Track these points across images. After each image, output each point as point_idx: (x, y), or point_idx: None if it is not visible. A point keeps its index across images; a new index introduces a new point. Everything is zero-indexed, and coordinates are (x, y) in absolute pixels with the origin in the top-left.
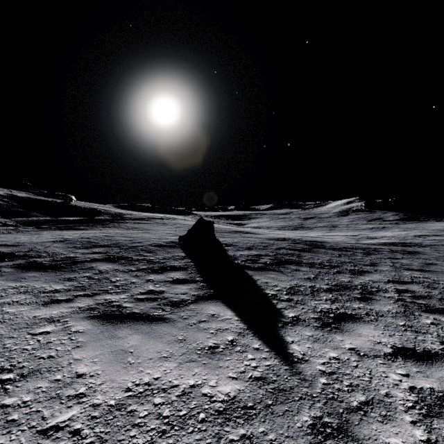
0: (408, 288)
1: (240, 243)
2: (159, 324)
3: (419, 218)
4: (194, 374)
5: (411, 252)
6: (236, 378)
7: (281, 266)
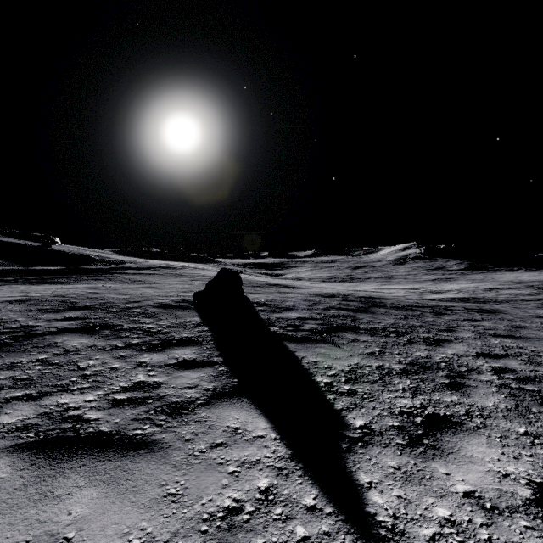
0: (507, 366)
1: (276, 301)
2: (140, 457)
3: (487, 267)
4: None
5: (489, 310)
6: None
7: (333, 335)
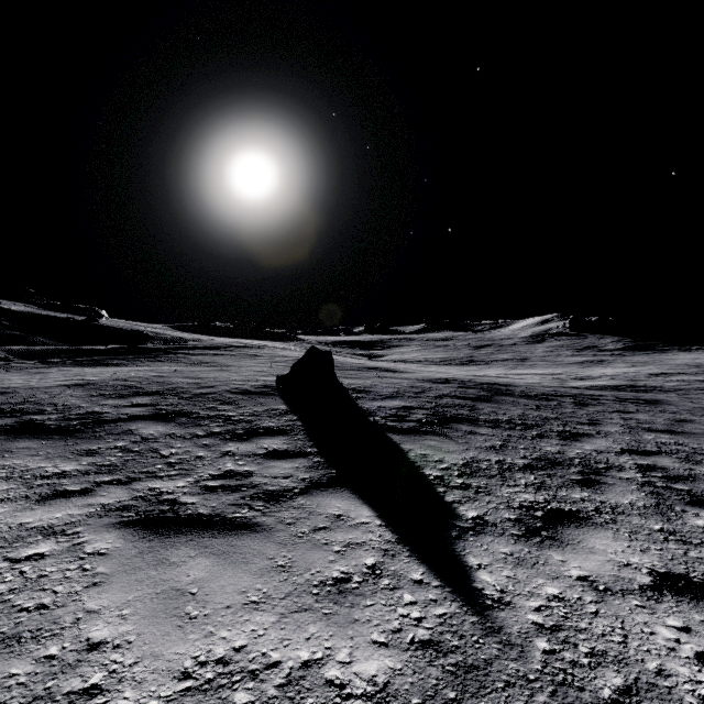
0: (656, 463)
1: (376, 387)
2: (245, 535)
3: (654, 346)
4: (309, 638)
5: (648, 401)
6: (387, 644)
7: (446, 427)
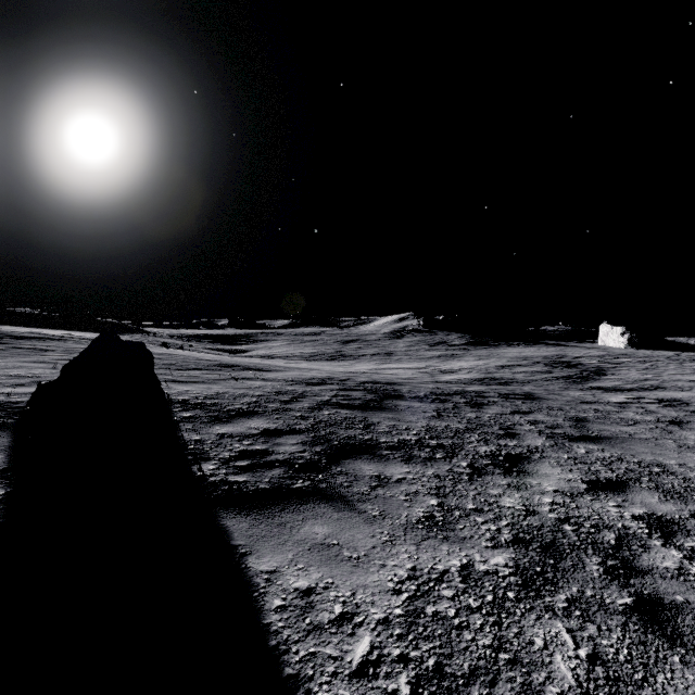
0: (653, 510)
1: (225, 396)
2: None
3: (488, 342)
4: None
5: (526, 395)
6: None
7: (336, 471)
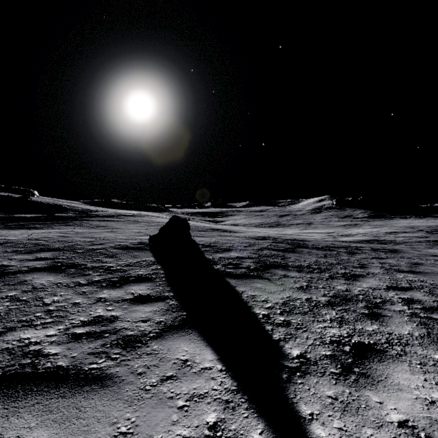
0: (413, 297)
1: (218, 243)
2: (94, 392)
3: (385, 215)
4: None
5: (391, 250)
6: None
7: (267, 272)
